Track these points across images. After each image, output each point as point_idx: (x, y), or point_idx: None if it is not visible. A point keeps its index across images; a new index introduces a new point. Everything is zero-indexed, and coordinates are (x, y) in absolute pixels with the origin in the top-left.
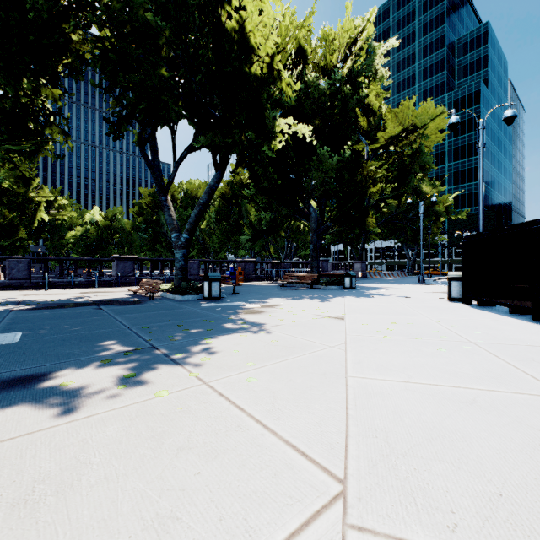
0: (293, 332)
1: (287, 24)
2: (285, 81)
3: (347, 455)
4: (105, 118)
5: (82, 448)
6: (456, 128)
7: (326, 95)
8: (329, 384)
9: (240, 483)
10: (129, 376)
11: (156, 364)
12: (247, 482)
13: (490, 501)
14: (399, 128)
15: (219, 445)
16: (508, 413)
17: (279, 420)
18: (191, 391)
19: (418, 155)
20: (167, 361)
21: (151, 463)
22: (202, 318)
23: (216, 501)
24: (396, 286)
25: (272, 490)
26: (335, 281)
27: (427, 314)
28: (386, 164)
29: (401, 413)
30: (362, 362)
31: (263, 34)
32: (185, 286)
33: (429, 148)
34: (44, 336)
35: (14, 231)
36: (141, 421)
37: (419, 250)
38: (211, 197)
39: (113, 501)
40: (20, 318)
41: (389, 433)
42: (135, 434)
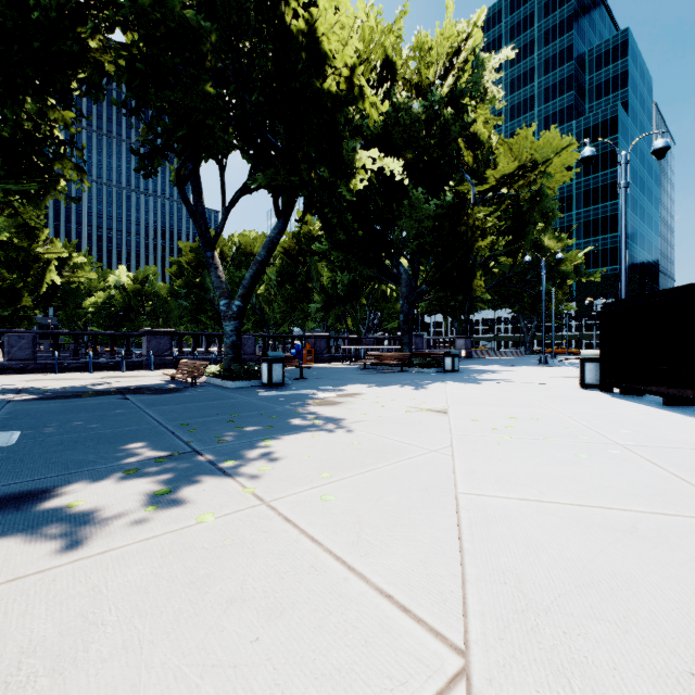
0: (380, 431)
1: (371, 24)
2: (369, 100)
3: (466, 611)
4: (132, 149)
5: (92, 600)
6: (591, 163)
7: (420, 121)
8: (434, 504)
9: (316, 655)
10: (161, 493)
11: (198, 476)
12: (327, 653)
13: (679, 684)
14: (514, 164)
15: (286, 595)
16: (683, 546)
17: (368, 557)
18: (245, 515)
19: (539, 199)
20: (213, 471)
21: (189, 624)
22: (260, 411)
23: (282, 685)
24: (512, 369)
25: (363, 667)
26: (432, 362)
27: (555, 406)
28: (497, 210)
29: (535, 546)
30: (476, 472)
31: (340, 38)
32: (237, 369)
33: (553, 190)
34: (49, 436)
35: (16, 297)
36: (176, 559)
37: (540, 322)
38: (271, 252)
39: (133, 685)
40: (20, 412)
41: (522, 577)
42: (168, 579)
